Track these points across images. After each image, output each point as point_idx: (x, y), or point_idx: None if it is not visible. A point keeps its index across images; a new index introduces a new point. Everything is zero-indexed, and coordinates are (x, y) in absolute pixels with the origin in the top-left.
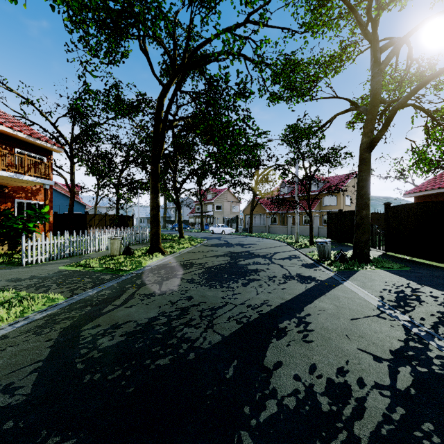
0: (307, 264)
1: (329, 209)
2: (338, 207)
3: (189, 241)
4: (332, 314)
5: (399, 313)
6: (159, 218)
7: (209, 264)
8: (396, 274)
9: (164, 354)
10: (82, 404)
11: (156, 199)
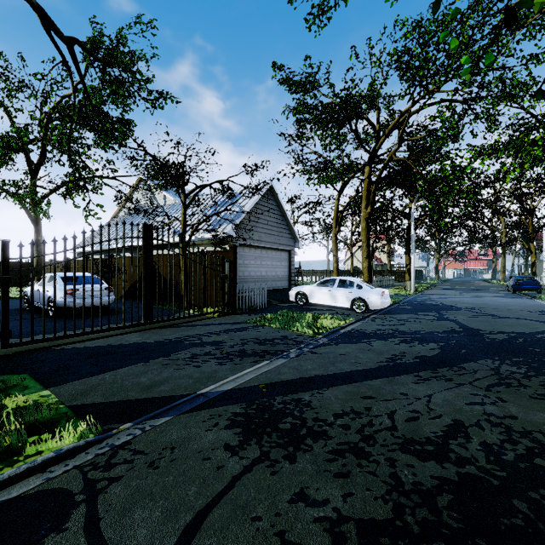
0: None
1: None
2: None
3: None
4: (354, 359)
5: (290, 352)
6: None
7: None
8: (101, 372)
9: (522, 361)
10: (544, 355)
11: None
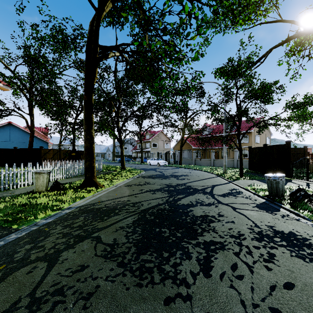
0: (262, 205)
1: (242, 145)
2: (249, 144)
3: (129, 172)
4: None
5: None
6: (93, 150)
7: (144, 205)
8: None
9: None
10: None
11: (89, 131)
